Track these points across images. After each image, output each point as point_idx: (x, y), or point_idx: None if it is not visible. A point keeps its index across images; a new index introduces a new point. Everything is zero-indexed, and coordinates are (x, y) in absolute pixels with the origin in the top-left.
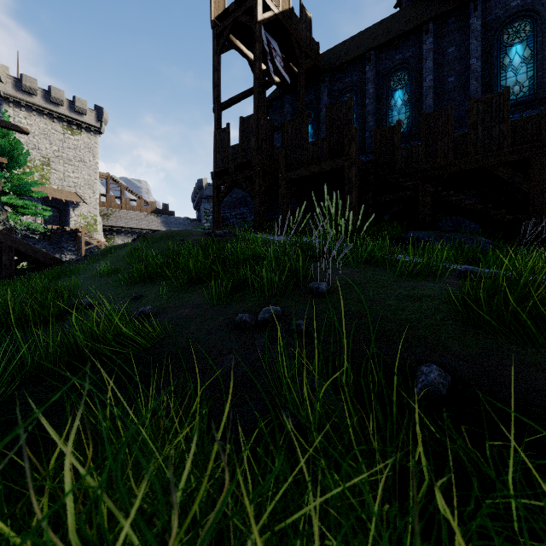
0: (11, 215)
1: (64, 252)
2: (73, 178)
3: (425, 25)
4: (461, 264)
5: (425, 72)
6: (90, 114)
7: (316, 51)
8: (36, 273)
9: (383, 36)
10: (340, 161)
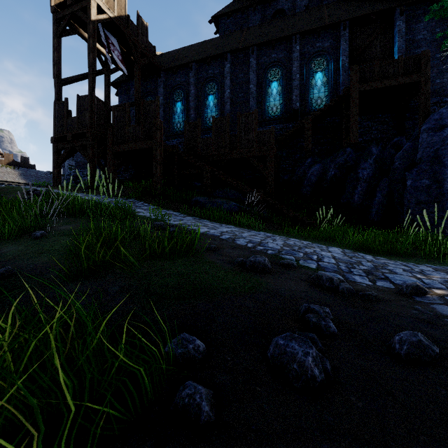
0: None
1: None
2: None
3: (225, 54)
4: (204, 219)
5: (225, 87)
6: None
7: (153, 52)
8: None
9: (201, 54)
10: (150, 143)
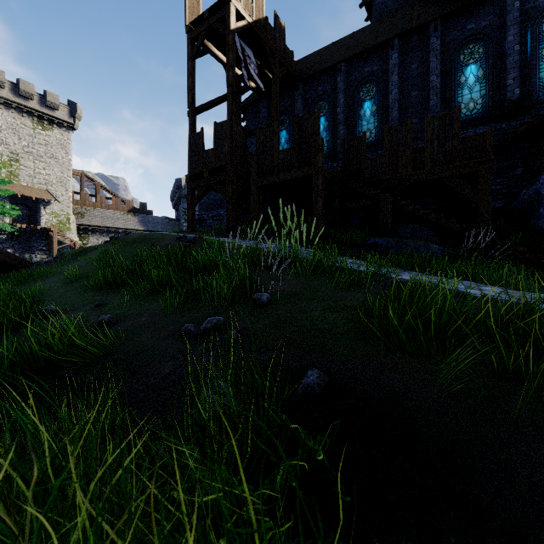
0: None
1: (34, 251)
2: (44, 175)
3: (391, 41)
4: (410, 271)
5: (391, 86)
6: (62, 109)
7: (291, 59)
8: (1, 276)
9: (353, 48)
10: (308, 170)
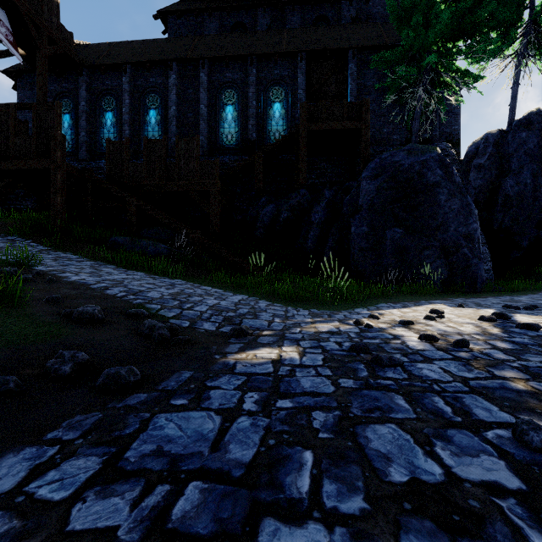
0: None
1: None
2: None
3: (170, 62)
4: (111, 265)
5: (170, 102)
6: None
7: (69, 40)
8: None
9: (140, 55)
10: (47, 163)
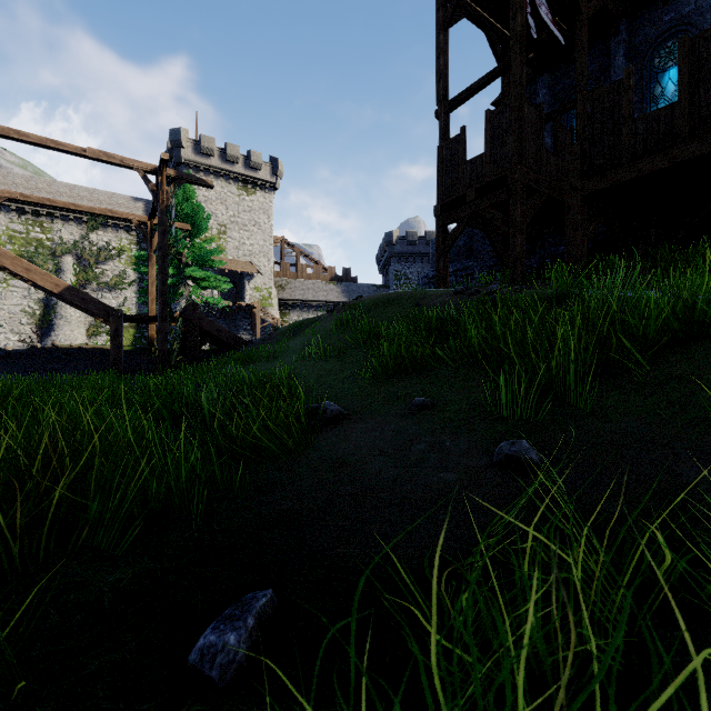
0: (193, 290)
1: (239, 331)
2: (248, 246)
3: None
4: None
5: None
6: (264, 169)
7: None
8: (222, 356)
9: None
10: None
